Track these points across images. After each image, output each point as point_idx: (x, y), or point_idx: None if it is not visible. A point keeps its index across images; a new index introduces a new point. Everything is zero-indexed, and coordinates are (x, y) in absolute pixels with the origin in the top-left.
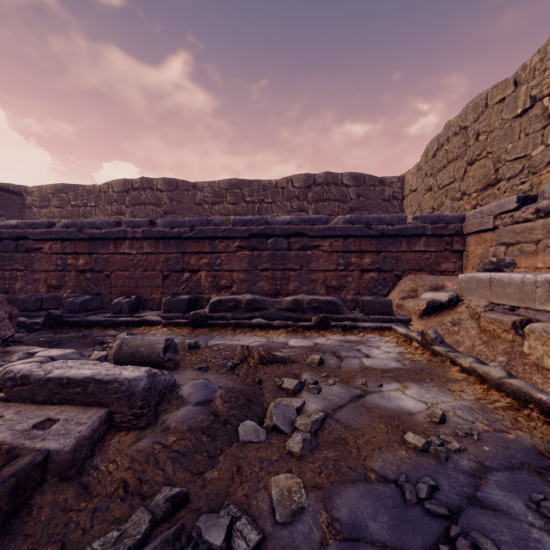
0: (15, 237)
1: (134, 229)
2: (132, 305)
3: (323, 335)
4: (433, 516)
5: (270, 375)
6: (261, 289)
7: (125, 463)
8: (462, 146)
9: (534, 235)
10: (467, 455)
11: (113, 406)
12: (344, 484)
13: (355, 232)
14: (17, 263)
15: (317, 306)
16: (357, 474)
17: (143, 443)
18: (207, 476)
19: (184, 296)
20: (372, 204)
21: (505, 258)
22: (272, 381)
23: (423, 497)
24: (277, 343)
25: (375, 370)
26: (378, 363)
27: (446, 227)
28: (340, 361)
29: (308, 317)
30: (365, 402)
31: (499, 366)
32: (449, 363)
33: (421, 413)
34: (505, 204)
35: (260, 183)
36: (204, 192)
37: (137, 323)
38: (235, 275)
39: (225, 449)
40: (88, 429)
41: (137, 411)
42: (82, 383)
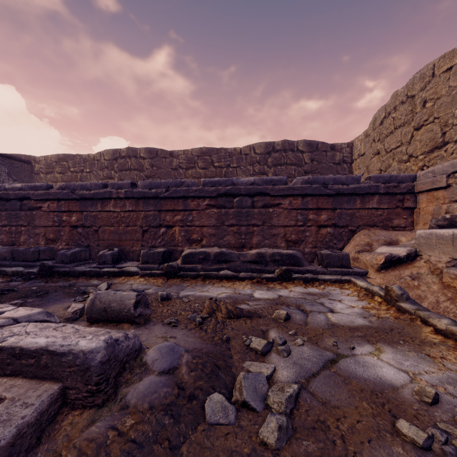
0: (20, 198)
1: (118, 190)
2: (115, 257)
3: (286, 287)
4: None
5: (237, 332)
6: (228, 242)
7: None
8: (409, 113)
9: None
10: None
11: (67, 381)
12: None
13: (312, 191)
14: (21, 220)
15: (279, 259)
16: None
17: (97, 427)
18: None
19: (159, 249)
20: (324, 167)
21: None
22: (240, 340)
23: None
24: (243, 295)
25: (342, 328)
26: (344, 319)
27: (398, 186)
28: (306, 316)
29: (270, 269)
30: (340, 369)
31: None
32: (419, 323)
33: (405, 387)
34: None
35: (227, 150)
36: (179, 159)
37: (117, 273)
38: (204, 230)
39: (189, 433)
40: (35, 412)
41: (92, 387)
42: (35, 354)
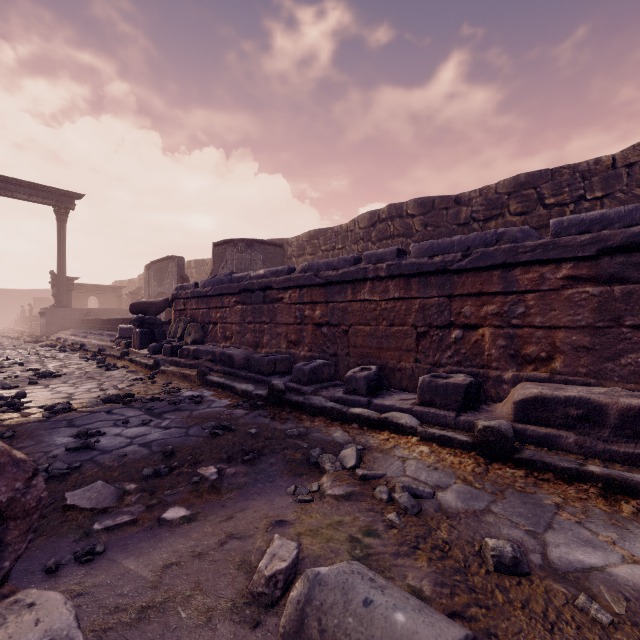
0: (263, 287)
1: (376, 264)
2: (371, 383)
3: None
4: None
5: None
6: (634, 369)
7: None
8: None
9: None
10: None
11: None
12: None
13: None
14: (264, 315)
15: None
16: None
17: None
18: None
19: (456, 378)
20: None
21: None
22: None
23: None
24: None
25: None
26: None
27: None
28: None
29: None
30: None
31: None
32: None
33: None
34: None
35: (576, 168)
36: (471, 206)
37: (375, 423)
38: (558, 336)
39: None
40: None
41: None
42: None
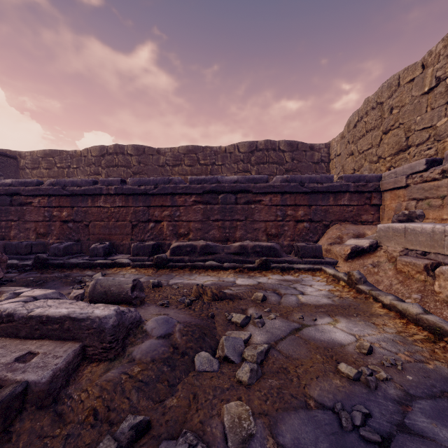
0: (10, 193)
1: (108, 186)
2: (106, 250)
3: (265, 275)
4: (368, 442)
5: (221, 311)
6: (213, 236)
7: (95, 392)
8: (379, 118)
9: (440, 192)
10: (394, 384)
11: (86, 341)
12: (287, 411)
13: (290, 189)
14: (12, 215)
15: (259, 250)
16: (298, 402)
17: (112, 373)
18: (167, 404)
19: (149, 243)
20: (304, 166)
21: (416, 211)
22: (223, 316)
23: (358, 424)
24: (226, 282)
25: (309, 306)
26: (312, 299)
27: (366, 185)
28: (280, 298)
29: (252, 260)
30: (302, 335)
31: (416, 303)
32: (371, 300)
33: (351, 345)
34: (416, 166)
35: (212, 149)
36: (166, 157)
37: (110, 265)
38: (191, 225)
39: (183, 377)
40: (64, 361)
41: (106, 345)
42: (59, 321)
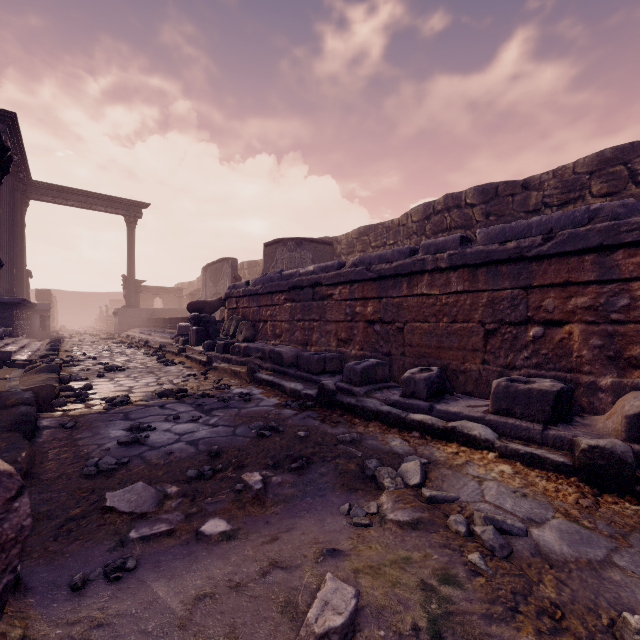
0: (312, 284)
1: (435, 254)
2: (432, 385)
3: None
4: None
5: None
6: None
7: None
8: None
9: None
10: None
11: None
12: None
13: None
14: (313, 312)
15: None
16: None
17: None
18: None
19: (542, 384)
20: None
21: None
22: None
23: None
24: None
25: None
26: None
27: None
28: None
29: None
30: None
31: None
32: None
33: None
34: None
35: None
36: (542, 191)
37: (440, 432)
38: None
39: None
40: None
41: None
42: None
